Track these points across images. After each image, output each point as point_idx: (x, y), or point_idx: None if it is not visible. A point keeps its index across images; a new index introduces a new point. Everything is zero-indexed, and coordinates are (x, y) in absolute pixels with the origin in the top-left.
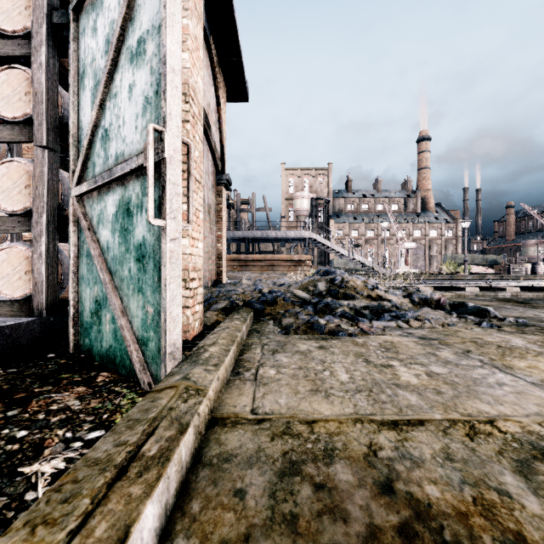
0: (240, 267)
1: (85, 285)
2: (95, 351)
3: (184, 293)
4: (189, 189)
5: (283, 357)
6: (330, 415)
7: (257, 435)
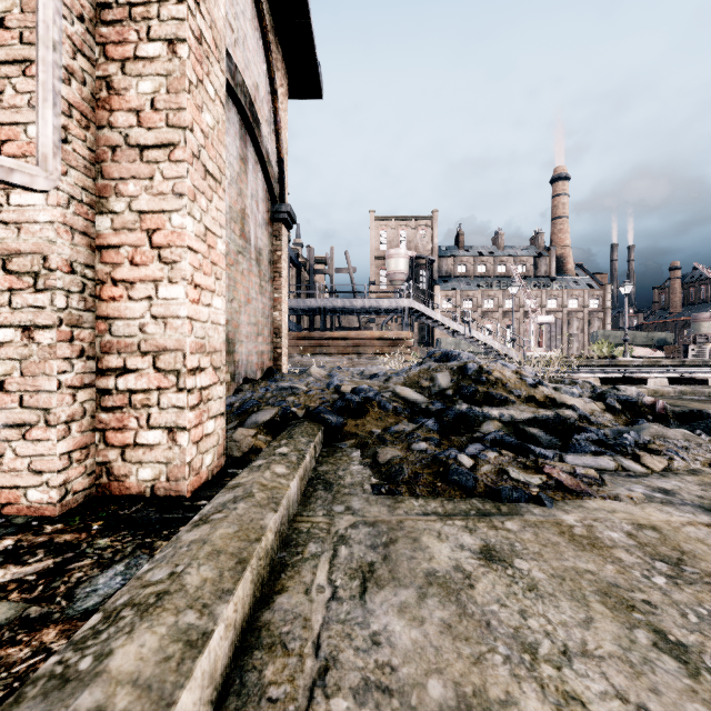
0: (313, 348)
1: None
2: None
3: (176, 399)
4: (40, 30)
5: (393, 614)
6: None
7: None
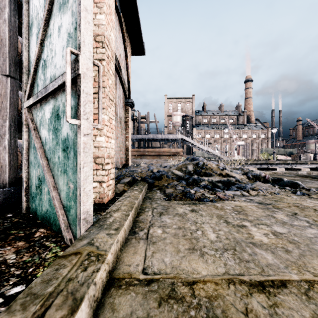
0: (140, 156)
1: (32, 167)
2: (38, 213)
3: (102, 173)
4: (99, 98)
5: (167, 218)
6: (206, 275)
7: (146, 299)
